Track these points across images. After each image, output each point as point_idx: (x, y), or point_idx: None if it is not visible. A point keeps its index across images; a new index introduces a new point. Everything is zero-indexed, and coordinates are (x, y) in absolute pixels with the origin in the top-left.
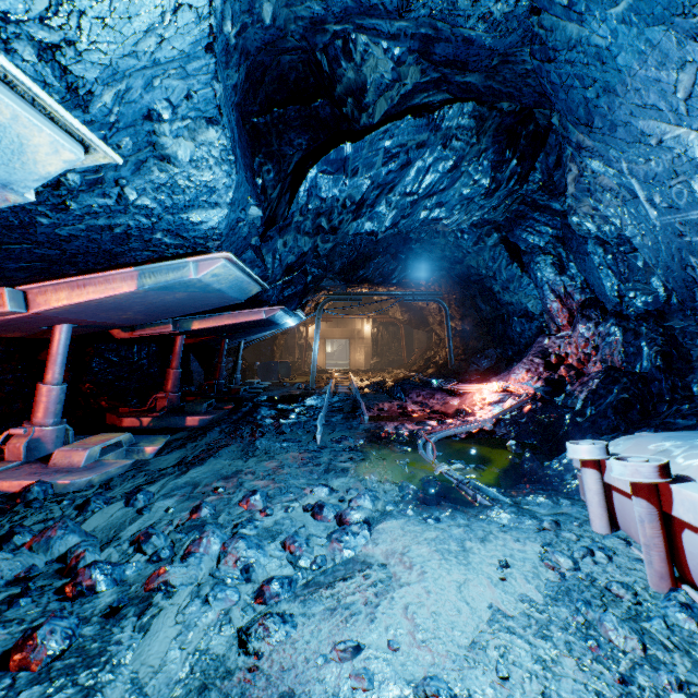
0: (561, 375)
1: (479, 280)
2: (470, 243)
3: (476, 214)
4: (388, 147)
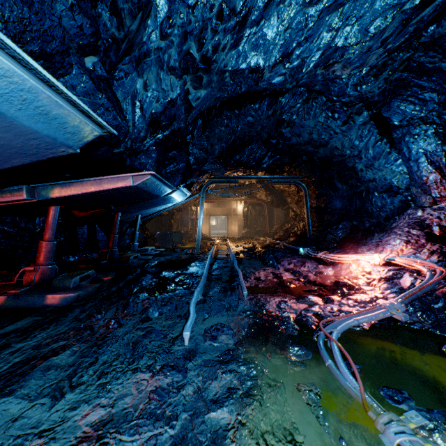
0: None
1: (341, 161)
2: (339, 123)
3: (389, 45)
4: None
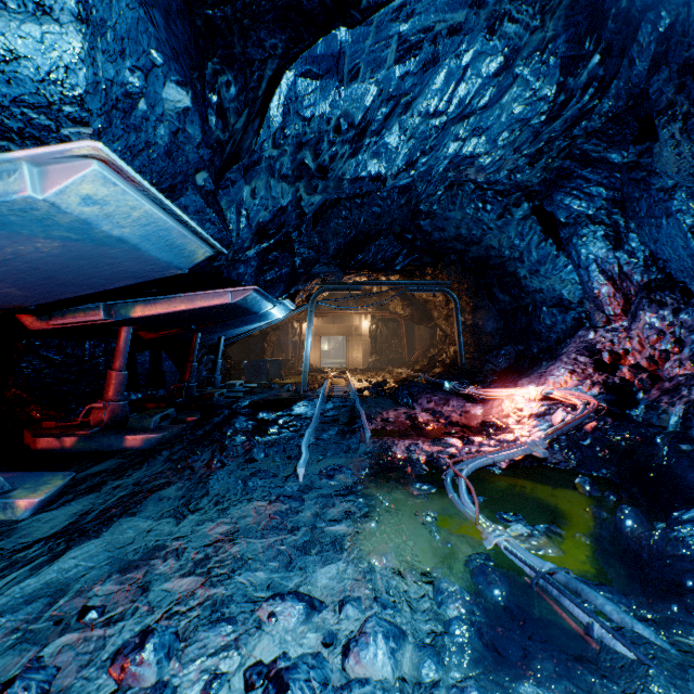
0: (624, 379)
1: (499, 264)
2: (493, 216)
3: (525, 151)
4: (405, 33)
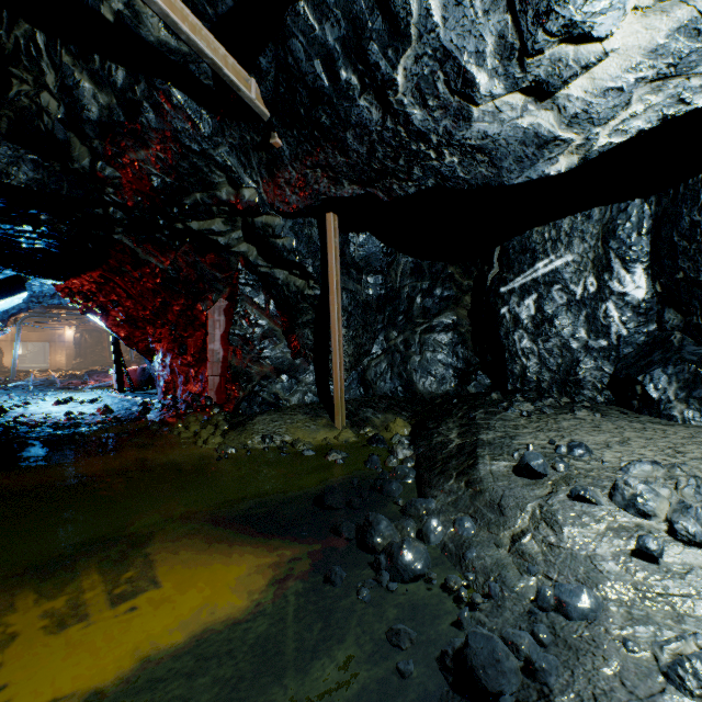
0: None
1: None
2: None
3: None
4: None
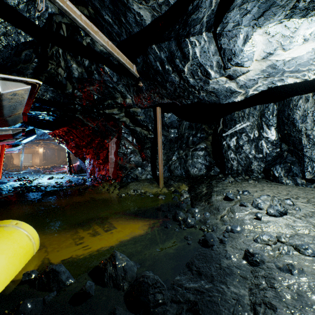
0: None
1: None
2: None
3: None
4: None
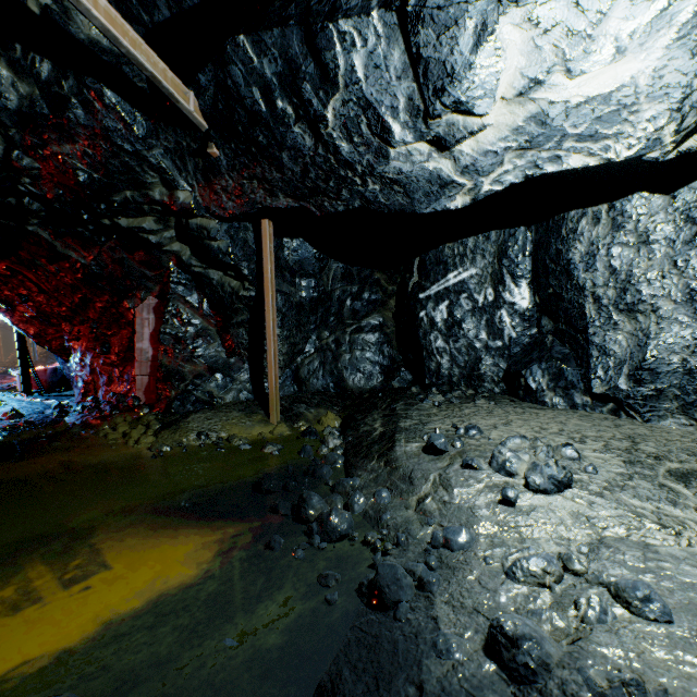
0: None
1: None
2: None
3: None
4: None
